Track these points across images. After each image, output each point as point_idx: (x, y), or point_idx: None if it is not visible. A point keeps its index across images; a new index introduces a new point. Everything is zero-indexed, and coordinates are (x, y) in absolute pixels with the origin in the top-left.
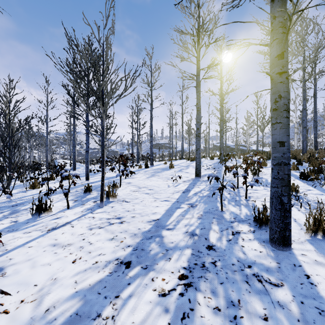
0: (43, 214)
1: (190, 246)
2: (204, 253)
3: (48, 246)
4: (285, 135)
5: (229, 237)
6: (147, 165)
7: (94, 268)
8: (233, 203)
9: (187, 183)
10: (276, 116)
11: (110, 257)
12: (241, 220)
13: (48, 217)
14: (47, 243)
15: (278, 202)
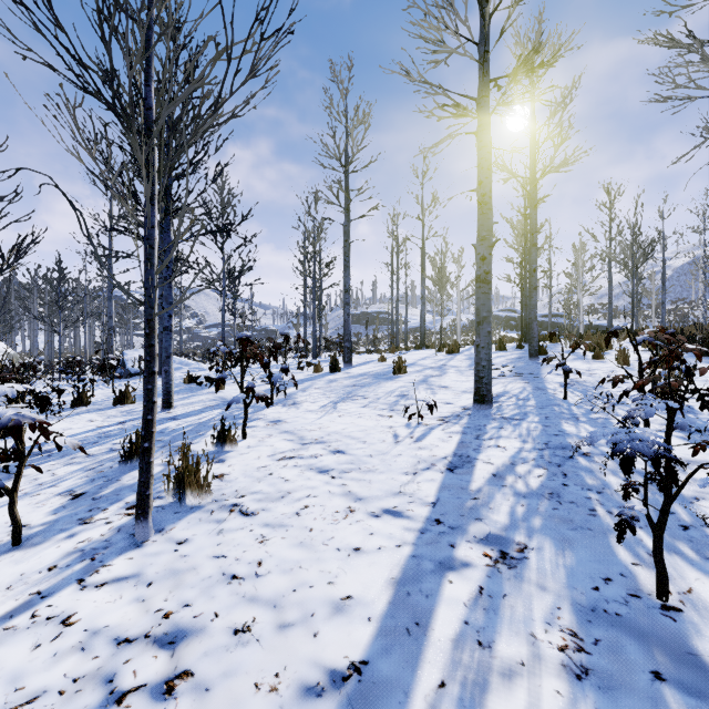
0: None
1: None
2: None
3: None
4: None
5: None
6: (336, 364)
7: None
8: (686, 549)
9: (455, 427)
10: None
11: None
12: None
13: None
14: None
15: None
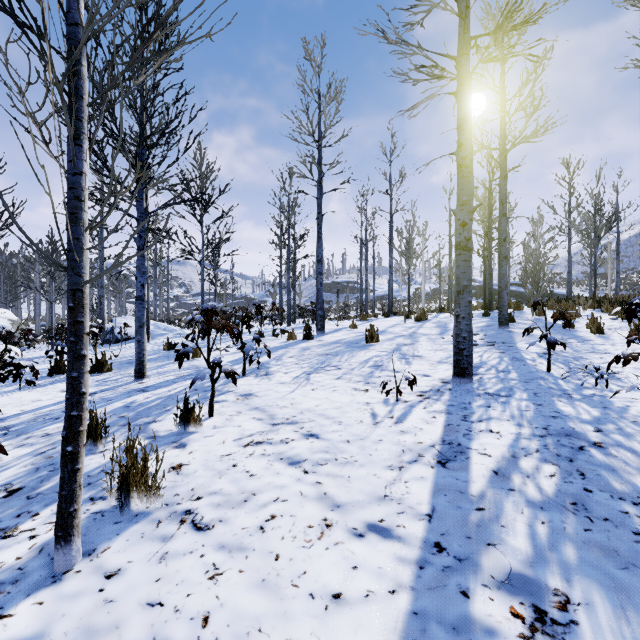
0: None
1: None
2: None
3: None
4: None
5: None
6: (309, 332)
7: None
8: None
9: (437, 405)
10: None
11: None
12: None
13: None
14: None
15: None
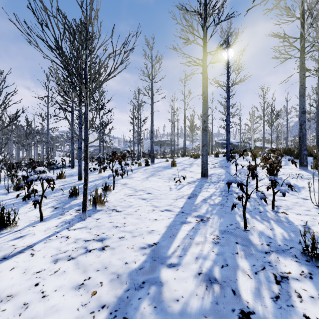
0: (4, 229)
1: (209, 311)
2: None
3: None
4: None
5: (274, 289)
6: (147, 163)
7: None
8: (258, 217)
9: (192, 185)
10: None
11: None
12: (280, 249)
13: (9, 234)
14: None
15: None
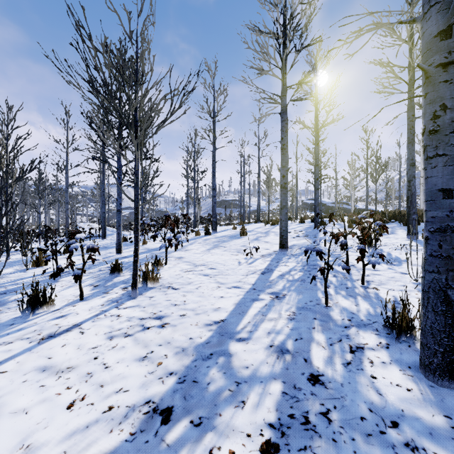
0: (40, 309)
1: (279, 374)
2: (305, 392)
3: (33, 371)
4: (453, 178)
5: (347, 357)
6: (208, 231)
7: (104, 423)
8: (343, 293)
9: (268, 259)
10: (436, 142)
11: (137, 396)
12: (361, 324)
13: (47, 314)
14: (33, 365)
15: (440, 299)
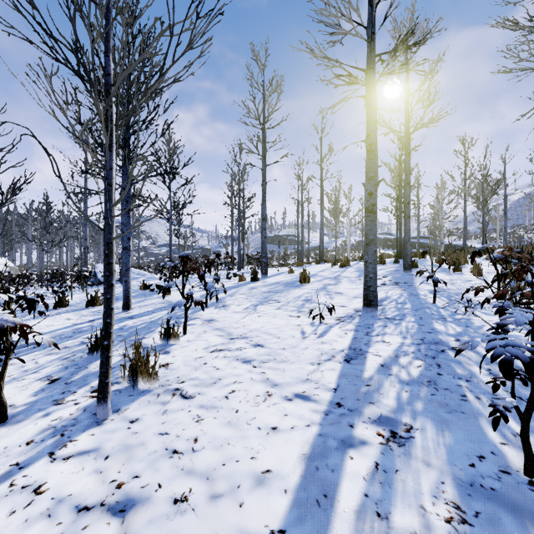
0: None
1: None
2: None
3: None
4: None
5: None
6: (255, 275)
7: None
8: None
9: (349, 326)
10: None
11: None
12: None
13: None
14: None
15: None
